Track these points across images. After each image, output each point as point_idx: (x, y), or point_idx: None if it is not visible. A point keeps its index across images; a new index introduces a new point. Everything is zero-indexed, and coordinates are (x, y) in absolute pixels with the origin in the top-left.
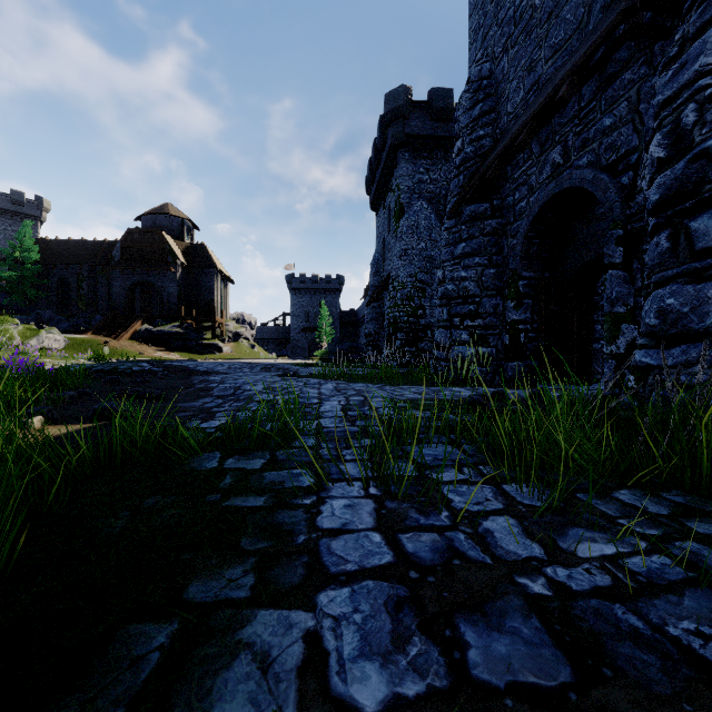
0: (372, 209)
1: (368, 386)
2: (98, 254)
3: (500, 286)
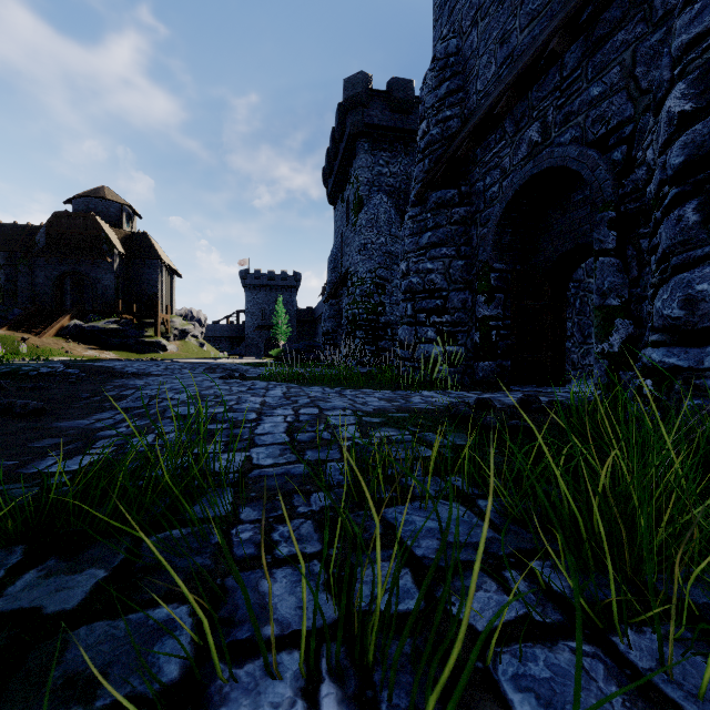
0: (329, 203)
1: (325, 390)
2: (18, 239)
3: (468, 279)
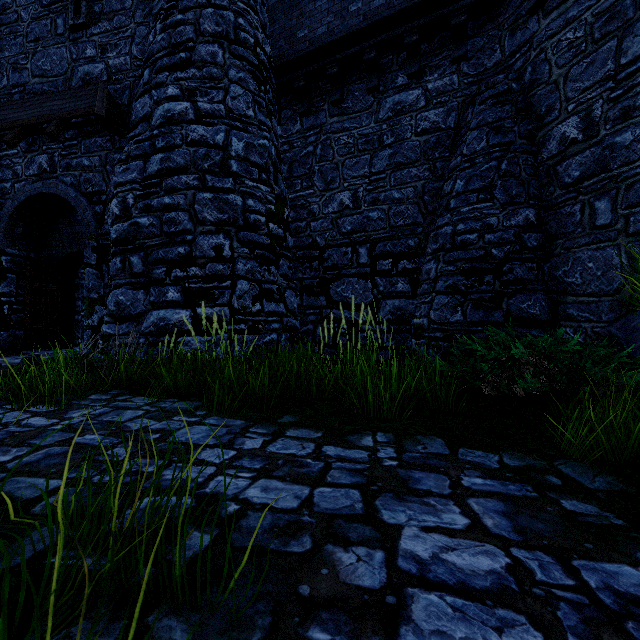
0: None
1: None
2: None
3: None
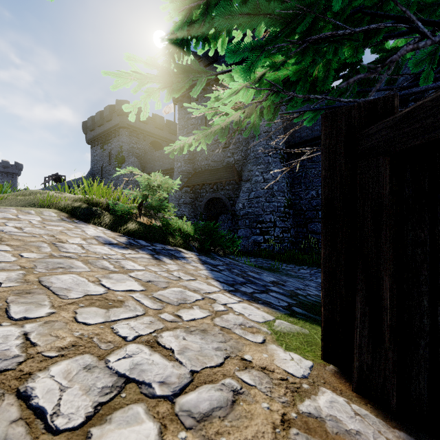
0: (87, 143)
1: None
2: None
3: (195, 215)
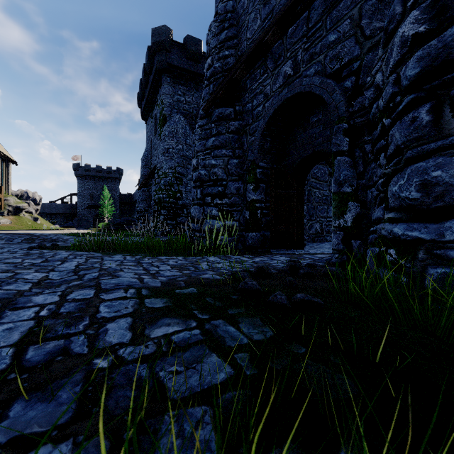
0: (142, 119)
1: (125, 259)
2: None
3: (241, 173)
